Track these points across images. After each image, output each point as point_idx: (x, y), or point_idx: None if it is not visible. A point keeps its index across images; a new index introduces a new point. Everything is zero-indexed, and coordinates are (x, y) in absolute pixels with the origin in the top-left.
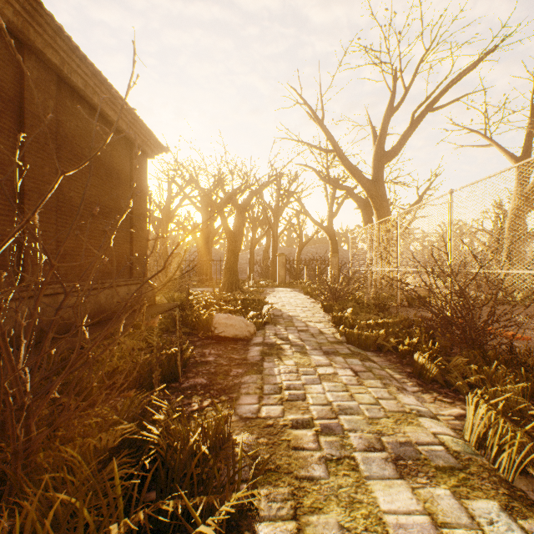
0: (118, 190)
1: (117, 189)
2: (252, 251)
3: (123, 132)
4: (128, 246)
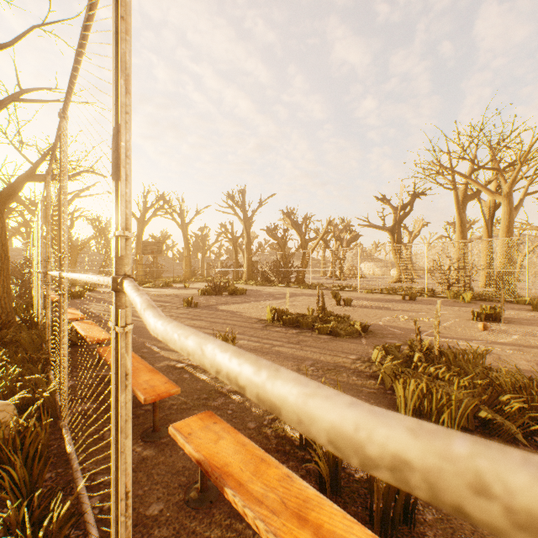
0: None
1: None
2: None
3: None
4: None
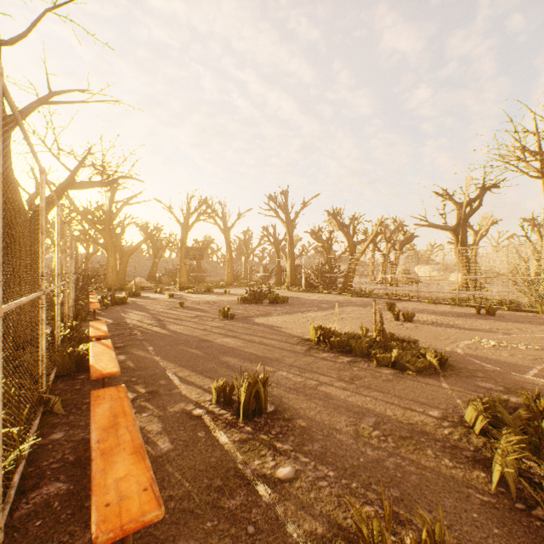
0: None
1: None
2: None
3: None
4: None
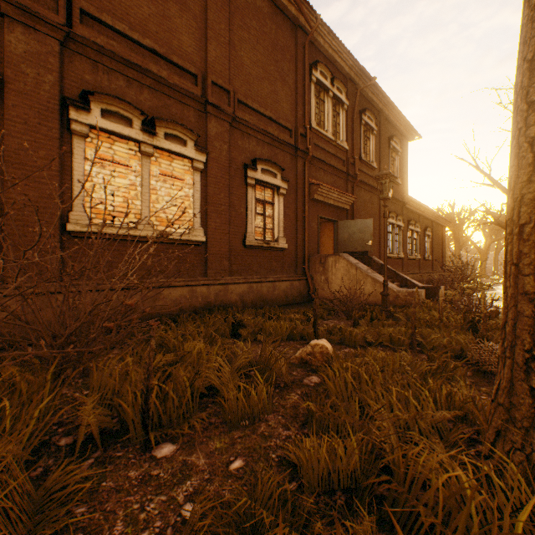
0: (439, 243)
1: (439, 243)
2: (496, 255)
3: (442, 225)
4: (441, 260)
